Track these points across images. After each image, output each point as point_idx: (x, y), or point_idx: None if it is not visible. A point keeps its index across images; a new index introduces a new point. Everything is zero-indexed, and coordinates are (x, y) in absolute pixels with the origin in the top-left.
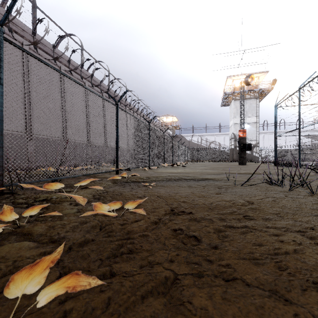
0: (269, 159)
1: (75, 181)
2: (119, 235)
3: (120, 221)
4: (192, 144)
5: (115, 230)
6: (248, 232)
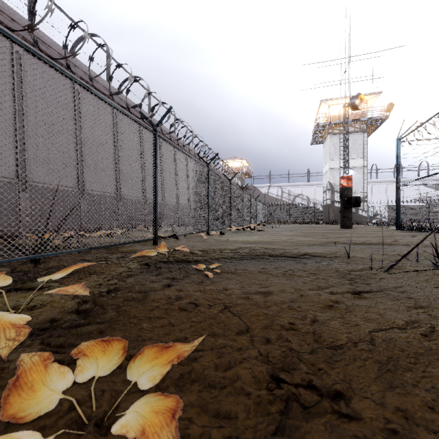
0: (379, 219)
1: (74, 260)
2: None
3: None
4: (269, 199)
5: None
6: None
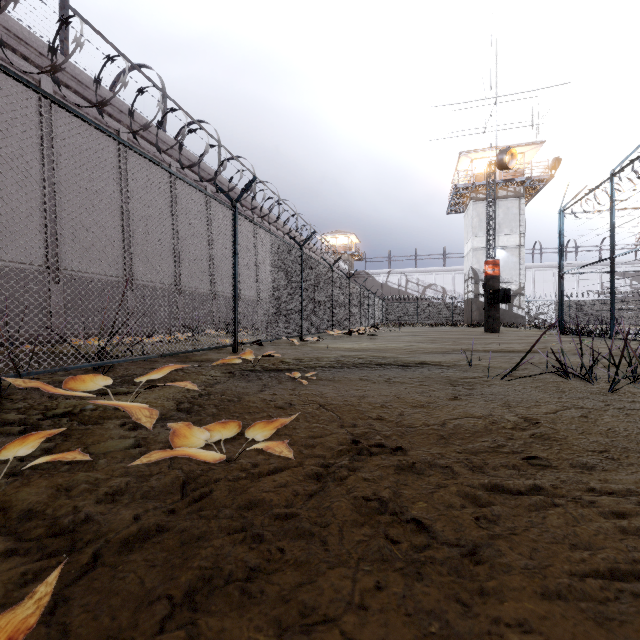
0: (544, 320)
1: (143, 369)
2: (227, 514)
3: (233, 473)
4: (388, 291)
5: (218, 501)
6: (549, 507)
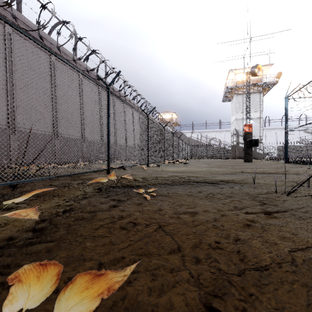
0: (271, 156)
1: (44, 185)
2: None
3: None
4: (192, 141)
5: None
6: None
